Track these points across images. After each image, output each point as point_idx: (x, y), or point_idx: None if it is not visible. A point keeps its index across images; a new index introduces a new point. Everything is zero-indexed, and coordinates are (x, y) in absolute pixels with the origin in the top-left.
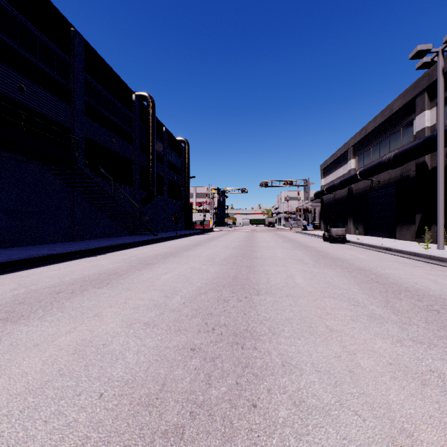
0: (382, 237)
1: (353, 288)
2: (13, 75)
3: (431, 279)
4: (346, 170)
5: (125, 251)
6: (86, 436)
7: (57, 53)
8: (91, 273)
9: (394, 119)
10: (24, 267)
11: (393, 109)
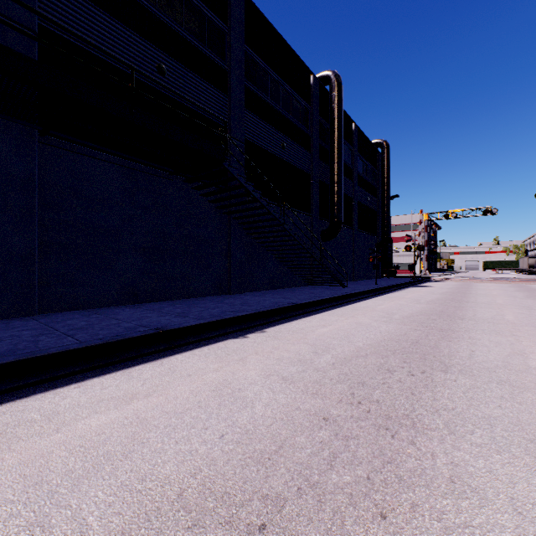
0: None
1: None
2: (150, 50)
3: None
4: None
5: (301, 324)
6: None
7: (208, 18)
8: (176, 477)
9: None
10: (87, 369)
11: None
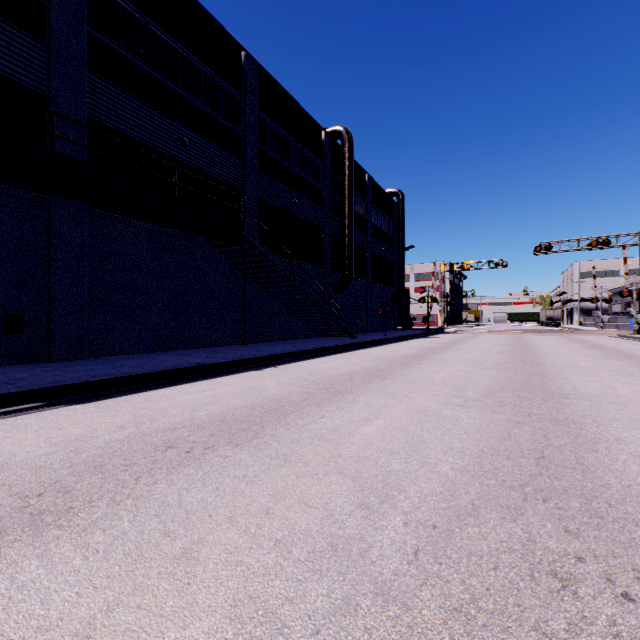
0: None
1: None
2: (174, 126)
3: None
4: None
5: (305, 363)
6: None
7: (225, 89)
8: (241, 404)
9: None
10: (165, 383)
11: None
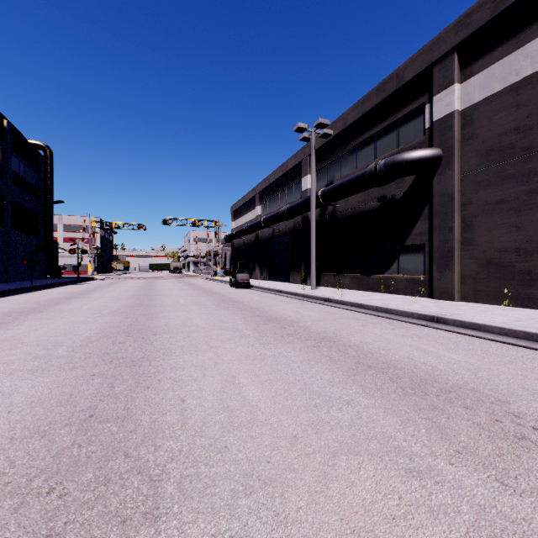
0: (281, 281)
1: (239, 321)
2: None
3: (295, 310)
4: (253, 216)
5: None
6: (12, 427)
7: None
8: None
9: (289, 176)
10: None
11: (288, 166)
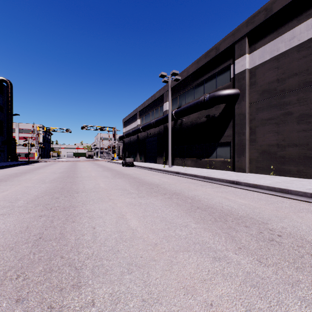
0: (152, 163)
1: (127, 185)
2: None
3: (159, 178)
4: (136, 125)
5: None
6: None
7: None
8: None
9: (156, 102)
10: None
11: (156, 97)
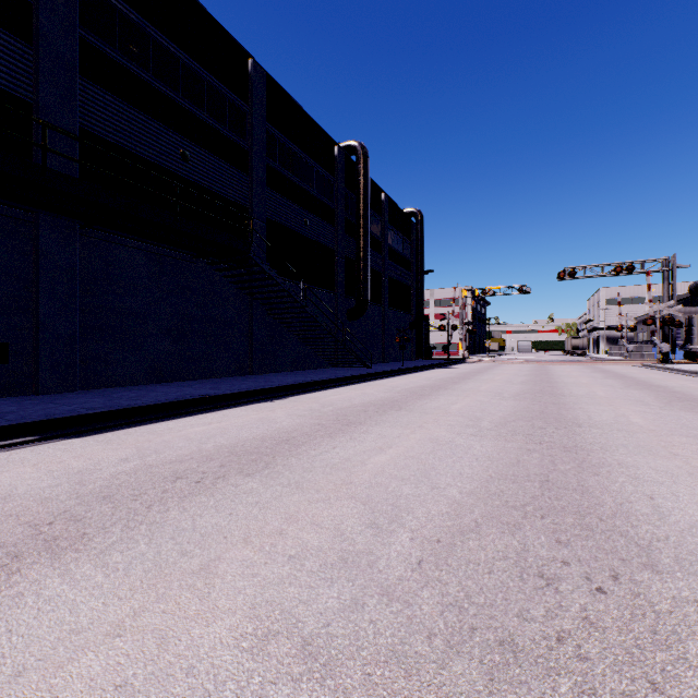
0: None
1: None
2: (175, 139)
3: None
4: None
5: (317, 395)
6: None
7: (230, 99)
8: (251, 436)
9: None
10: (168, 416)
11: None
